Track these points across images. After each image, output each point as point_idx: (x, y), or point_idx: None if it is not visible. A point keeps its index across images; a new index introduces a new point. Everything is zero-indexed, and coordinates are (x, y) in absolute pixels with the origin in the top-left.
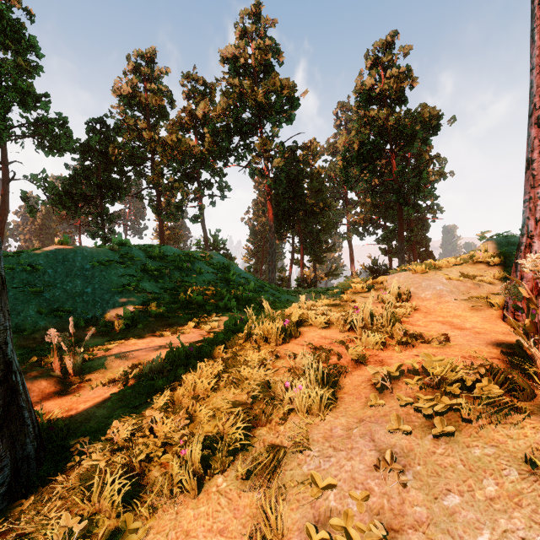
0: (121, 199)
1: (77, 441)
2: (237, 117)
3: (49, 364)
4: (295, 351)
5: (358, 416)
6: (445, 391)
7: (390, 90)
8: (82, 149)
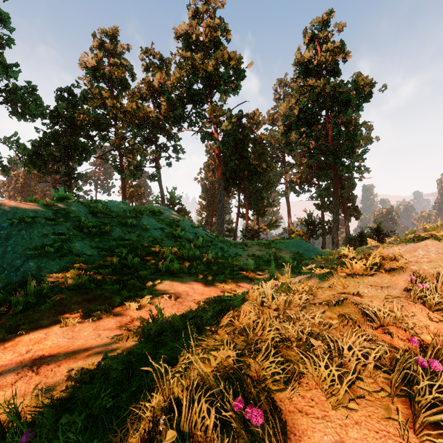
0: (86, 160)
1: None
2: (190, 87)
3: None
4: None
5: None
6: None
7: (326, 62)
8: (51, 115)
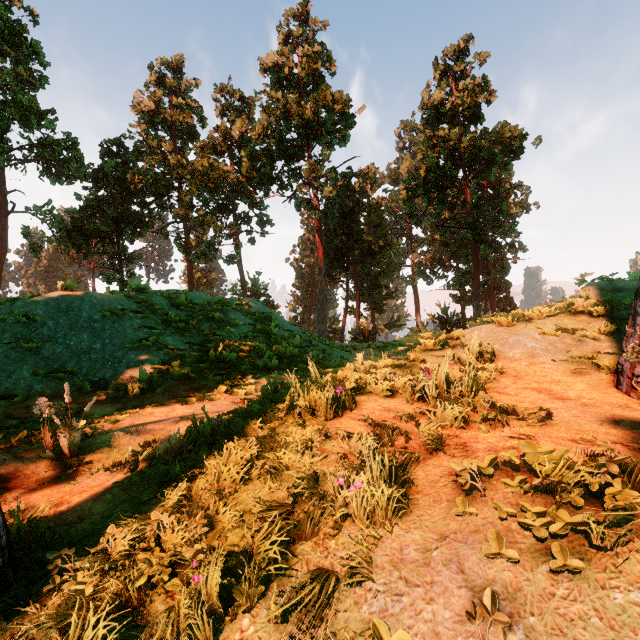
0: (141, 236)
1: (57, 556)
2: (280, 138)
3: (42, 441)
4: (350, 428)
5: (438, 530)
6: (563, 498)
7: (463, 106)
8: (95, 176)
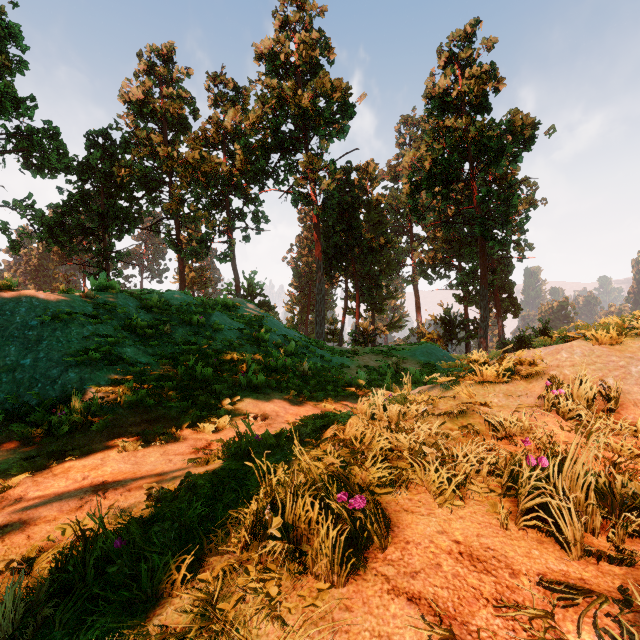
0: (129, 232)
1: None
2: (276, 129)
3: None
4: None
5: None
6: None
7: (470, 94)
8: (79, 169)
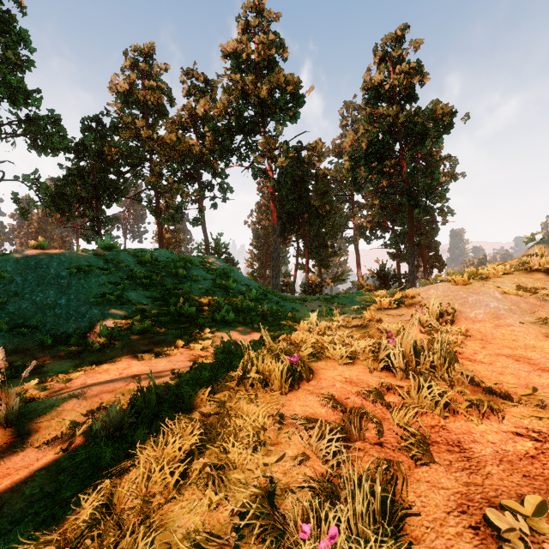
0: (117, 201)
1: None
2: (239, 115)
3: None
4: (309, 407)
5: None
6: None
7: (400, 86)
8: (76, 149)
